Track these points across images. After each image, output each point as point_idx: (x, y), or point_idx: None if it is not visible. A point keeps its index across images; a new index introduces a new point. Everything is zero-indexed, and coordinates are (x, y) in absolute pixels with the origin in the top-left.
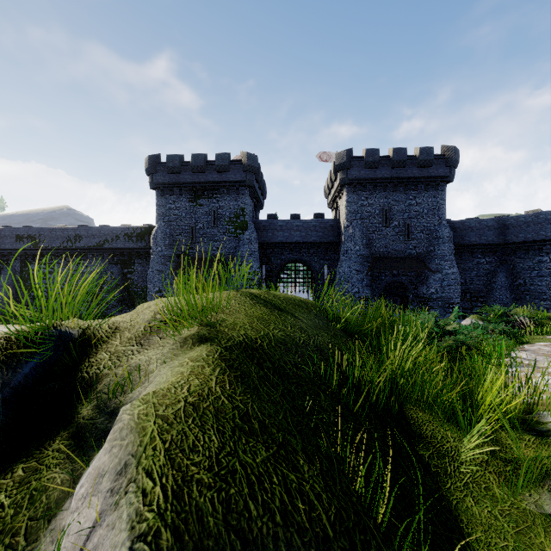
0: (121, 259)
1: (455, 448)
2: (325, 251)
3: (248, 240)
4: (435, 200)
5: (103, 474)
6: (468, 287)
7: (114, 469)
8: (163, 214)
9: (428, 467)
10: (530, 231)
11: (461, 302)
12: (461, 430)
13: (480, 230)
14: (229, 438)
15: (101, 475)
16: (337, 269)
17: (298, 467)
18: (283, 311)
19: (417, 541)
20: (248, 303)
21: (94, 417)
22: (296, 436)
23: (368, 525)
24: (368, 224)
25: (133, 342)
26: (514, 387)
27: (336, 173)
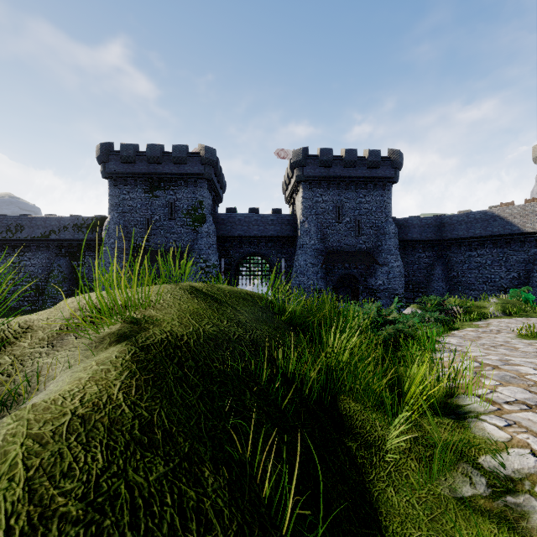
0: (70, 251)
1: (382, 437)
2: (282, 245)
3: (206, 233)
4: (382, 198)
5: None
6: (411, 279)
7: None
8: (116, 205)
9: (354, 458)
10: (462, 229)
11: (405, 293)
12: (388, 419)
13: (421, 227)
14: (119, 455)
15: None
16: (293, 263)
17: (201, 481)
18: (224, 304)
19: None
20: (185, 297)
21: None
22: (207, 444)
23: None
24: (323, 219)
25: (44, 343)
26: (438, 374)
27: (292, 170)
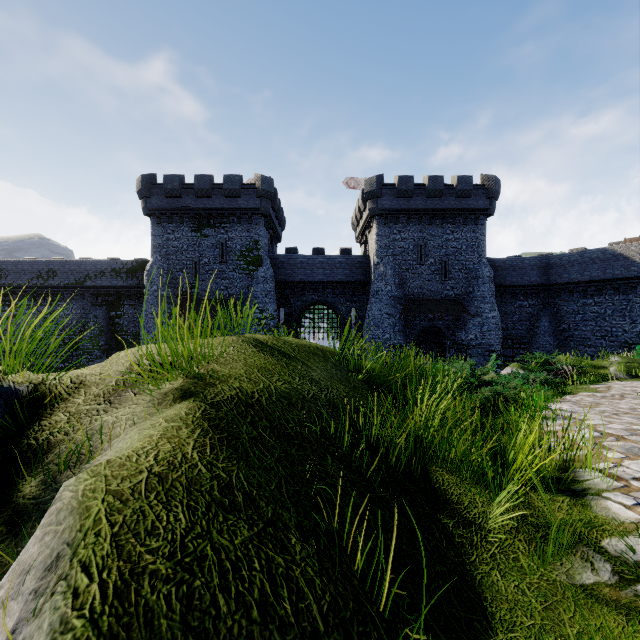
0: (107, 300)
1: (483, 515)
2: (352, 292)
3: (263, 278)
4: (474, 235)
5: (28, 571)
6: (510, 333)
7: (43, 563)
8: (159, 246)
9: (452, 537)
10: (575, 271)
11: (503, 349)
12: (490, 494)
13: (523, 269)
14: (202, 516)
15: (25, 572)
16: (366, 313)
17: (288, 548)
18: (293, 360)
19: (429, 627)
20: (250, 351)
21: (37, 495)
22: (290, 510)
23: (369, 613)
24: (401, 261)
25: (100, 399)
26: (549, 443)
27: (365, 202)
